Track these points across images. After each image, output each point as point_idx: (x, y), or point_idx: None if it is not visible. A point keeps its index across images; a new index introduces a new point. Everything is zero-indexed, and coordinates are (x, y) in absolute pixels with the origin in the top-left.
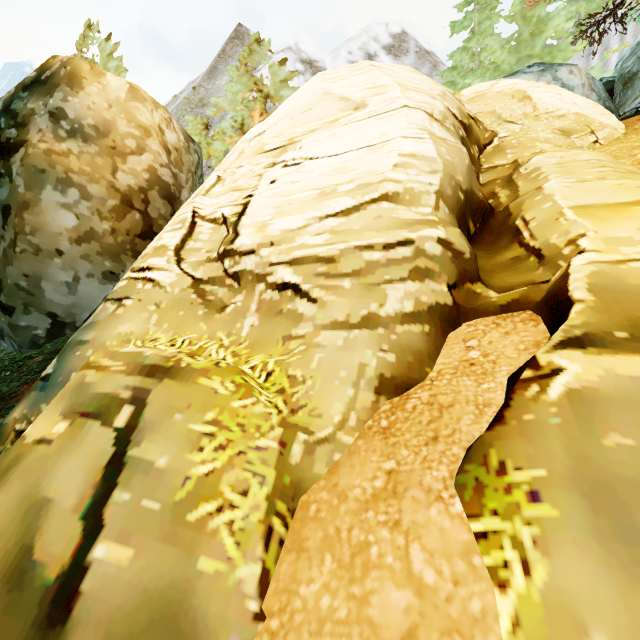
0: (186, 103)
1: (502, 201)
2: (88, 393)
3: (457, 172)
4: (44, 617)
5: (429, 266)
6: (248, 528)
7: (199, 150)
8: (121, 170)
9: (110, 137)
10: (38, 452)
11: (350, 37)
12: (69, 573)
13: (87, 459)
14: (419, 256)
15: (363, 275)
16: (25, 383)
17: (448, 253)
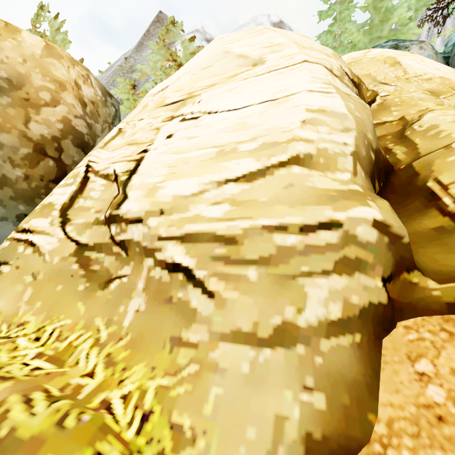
0: (119, 69)
1: (400, 158)
2: None
3: (367, 130)
4: None
5: (360, 256)
6: None
7: (116, 104)
8: (34, 120)
9: (23, 89)
10: None
11: (242, 24)
12: None
13: None
14: (348, 243)
15: (273, 264)
16: None
17: (384, 238)
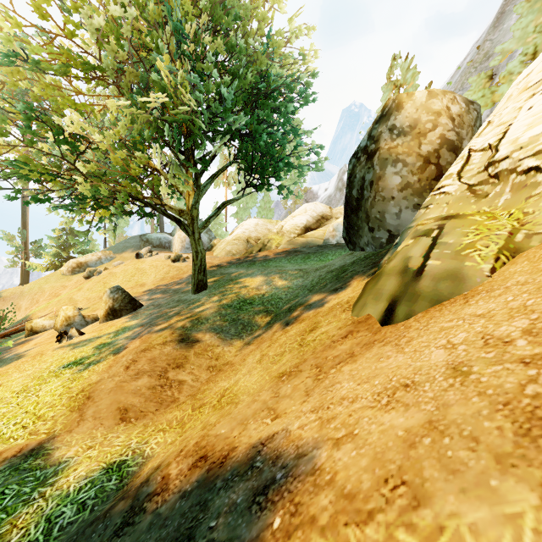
0: (469, 66)
1: None
2: (419, 231)
3: None
4: (414, 275)
5: None
6: (487, 256)
7: (477, 107)
8: (423, 144)
9: (417, 128)
10: (404, 248)
11: None
12: (420, 267)
13: (422, 246)
14: None
15: None
16: (381, 258)
17: None
